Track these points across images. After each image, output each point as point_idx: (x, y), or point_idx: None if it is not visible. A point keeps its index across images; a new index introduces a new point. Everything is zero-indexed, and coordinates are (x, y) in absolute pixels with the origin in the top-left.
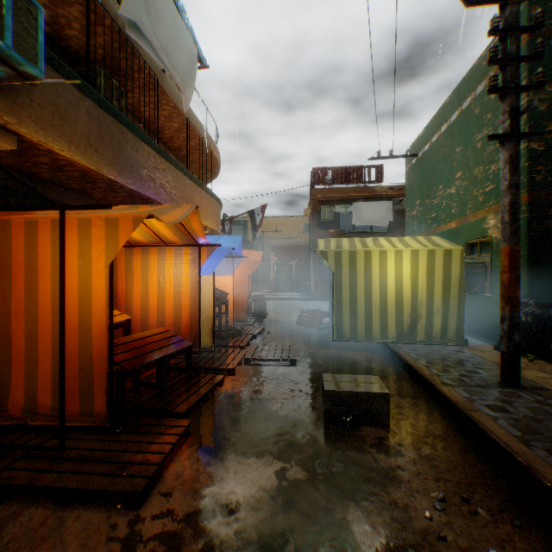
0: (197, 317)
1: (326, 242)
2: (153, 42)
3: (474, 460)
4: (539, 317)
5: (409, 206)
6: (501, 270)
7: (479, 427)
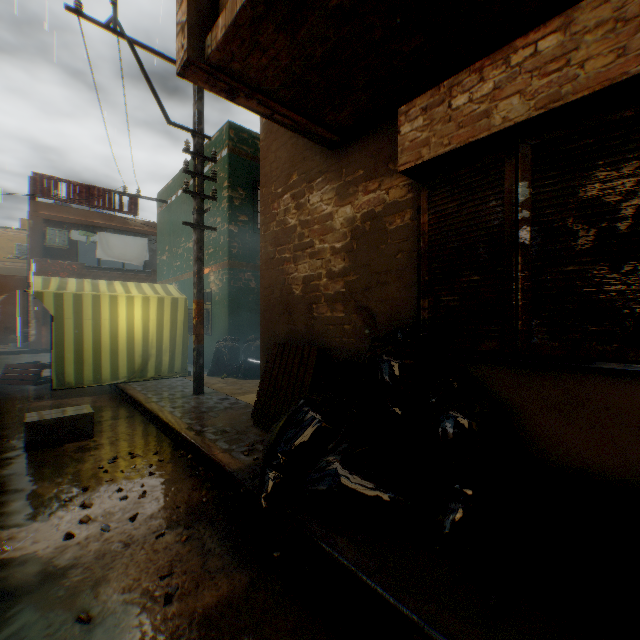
0: None
1: (46, 281)
2: None
3: (151, 437)
4: (232, 348)
5: (160, 250)
6: (194, 316)
7: (160, 418)
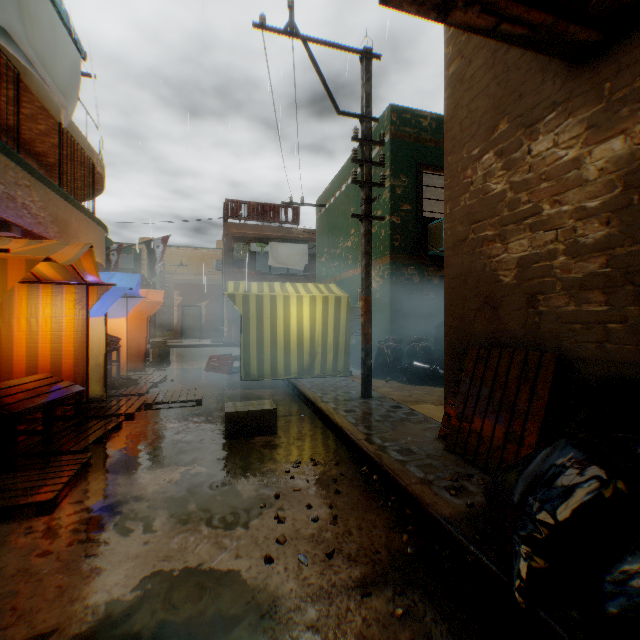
0: (86, 364)
1: (235, 285)
2: (29, 52)
3: (328, 442)
4: (395, 349)
5: (319, 253)
6: (362, 314)
7: (334, 422)
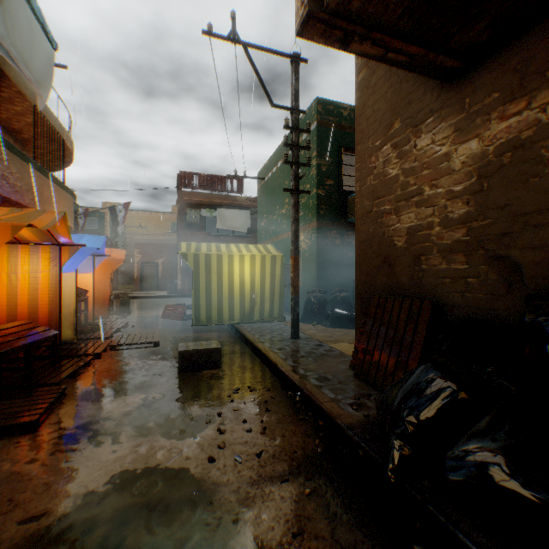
0: (59, 312)
1: (188, 245)
2: (11, 49)
3: (262, 374)
4: (320, 299)
5: (259, 218)
6: (292, 270)
7: (268, 357)
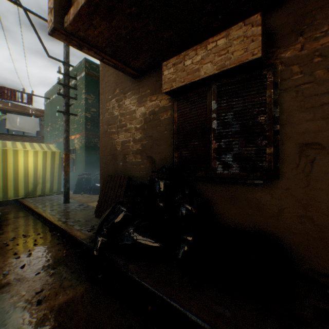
0: None
1: None
2: None
3: (37, 226)
4: (87, 178)
5: (46, 125)
6: (64, 161)
7: (43, 216)
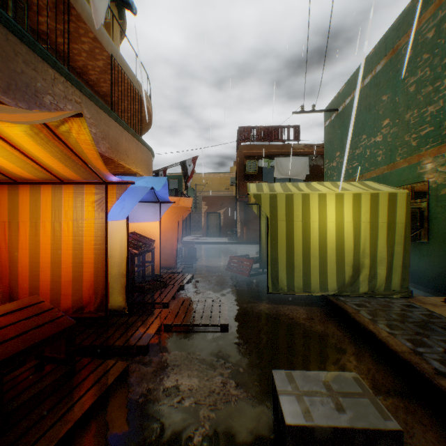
0: (105, 273)
1: (258, 187)
2: None
3: None
4: None
5: (328, 158)
6: None
7: None
